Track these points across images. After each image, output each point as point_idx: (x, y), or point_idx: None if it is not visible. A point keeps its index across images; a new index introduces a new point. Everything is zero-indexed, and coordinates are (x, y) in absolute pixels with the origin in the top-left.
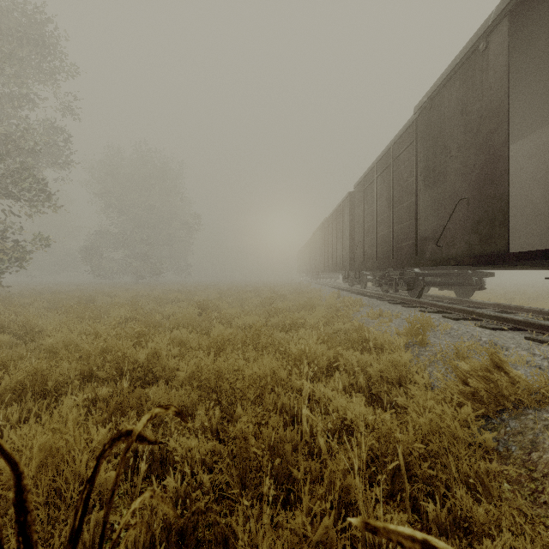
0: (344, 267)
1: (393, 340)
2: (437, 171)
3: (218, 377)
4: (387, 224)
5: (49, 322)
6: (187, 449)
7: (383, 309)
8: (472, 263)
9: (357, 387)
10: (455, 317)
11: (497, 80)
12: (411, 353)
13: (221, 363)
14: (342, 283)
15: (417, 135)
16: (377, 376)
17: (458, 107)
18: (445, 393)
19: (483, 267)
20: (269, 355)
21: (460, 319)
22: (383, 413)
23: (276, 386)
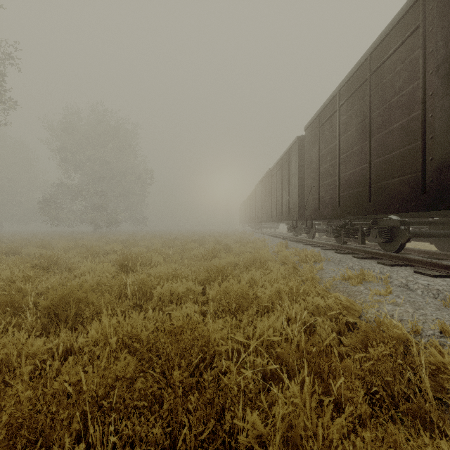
0: (291, 216)
1: None
2: None
3: None
4: (358, 159)
5: None
6: None
7: (353, 266)
8: None
9: None
10: None
11: None
12: None
13: None
14: (282, 232)
15: (425, 16)
16: None
17: None
18: None
19: None
20: None
21: None
22: None
23: None
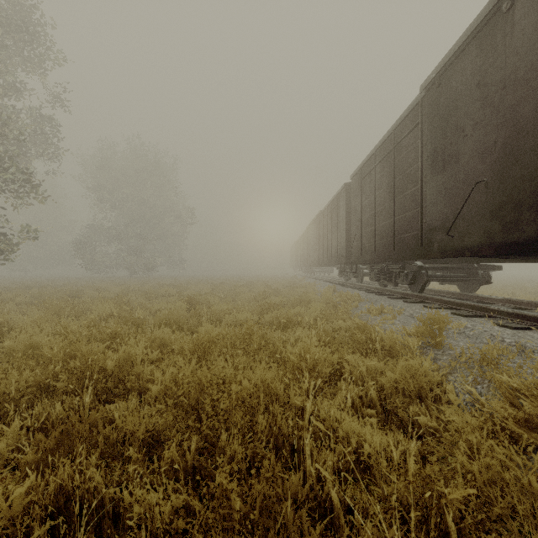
0: (339, 260)
1: (404, 342)
2: (448, 154)
3: (199, 392)
4: (387, 214)
5: (22, 320)
6: (147, 507)
7: (383, 304)
8: (493, 254)
9: (367, 400)
10: (467, 314)
11: (526, 41)
12: (425, 357)
13: (205, 371)
14: (336, 277)
15: (422, 117)
16: (390, 386)
17: (474, 80)
18: (486, 416)
19: (496, 259)
20: (262, 364)
21: (472, 316)
22: (406, 442)
23: (271, 402)
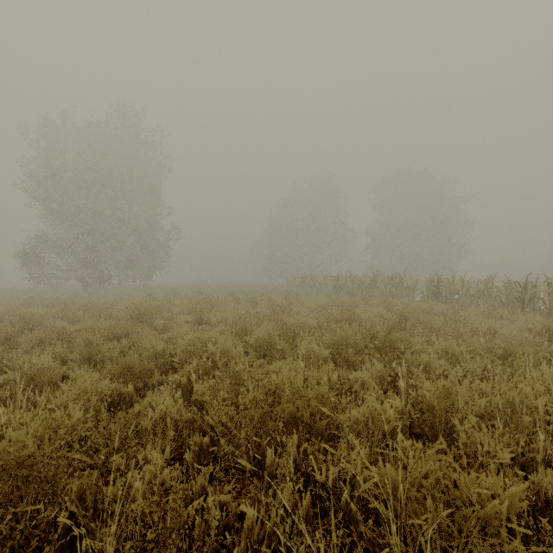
0: None
1: None
2: None
3: None
4: None
5: None
6: None
7: None
8: None
9: None
10: None
11: None
12: None
13: None
14: None
15: None
16: None
17: None
18: None
19: None
20: None
21: None
22: None
23: None
